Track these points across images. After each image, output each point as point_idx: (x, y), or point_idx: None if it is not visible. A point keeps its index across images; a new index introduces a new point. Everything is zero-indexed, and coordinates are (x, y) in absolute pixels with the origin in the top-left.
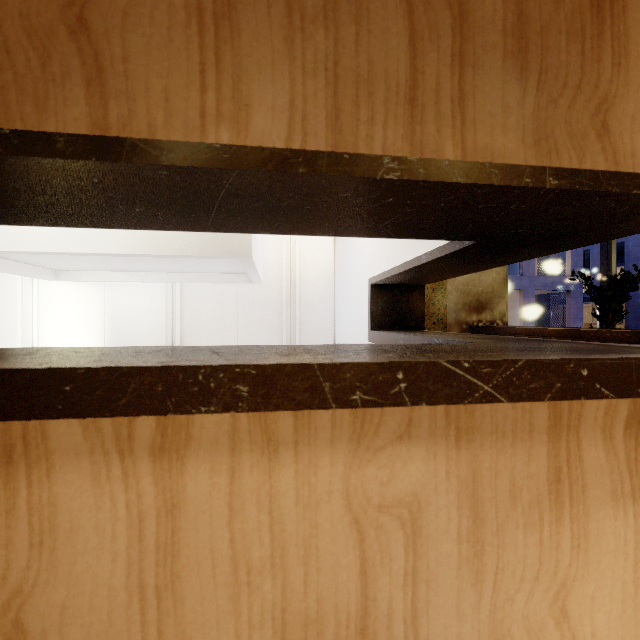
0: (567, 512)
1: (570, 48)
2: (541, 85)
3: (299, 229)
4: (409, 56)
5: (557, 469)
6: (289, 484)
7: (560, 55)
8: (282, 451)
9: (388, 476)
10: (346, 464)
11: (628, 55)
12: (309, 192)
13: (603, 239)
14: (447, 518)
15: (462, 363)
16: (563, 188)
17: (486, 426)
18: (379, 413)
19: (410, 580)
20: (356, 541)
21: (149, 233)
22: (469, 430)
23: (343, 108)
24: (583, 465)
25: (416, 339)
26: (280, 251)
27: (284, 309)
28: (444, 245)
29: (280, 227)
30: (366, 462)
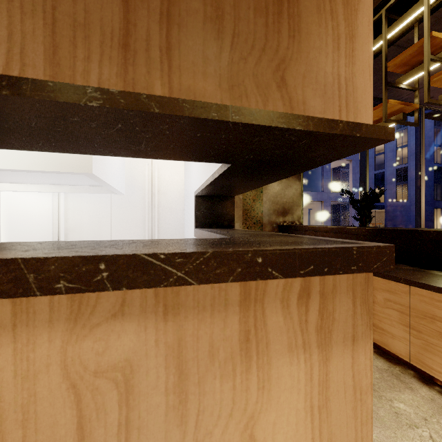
0: (254, 363)
1: (257, 20)
2: (234, 45)
3: (79, 149)
4: (123, 10)
5: (247, 332)
6: (7, 361)
7: (249, 24)
8: (0, 333)
9: (103, 347)
10: (64, 340)
11: (300, 31)
12: (40, 115)
13: (315, 165)
14: (156, 376)
15: (159, 255)
16: (243, 122)
17: (189, 303)
18: (95, 296)
19: (123, 429)
20: (73, 403)
21: (3, 152)
22: (175, 306)
23: (61, 46)
24: (267, 327)
25: (210, 235)
26: (144, 171)
27: (146, 213)
28: (220, 167)
29: (61, 147)
30: (83, 337)
